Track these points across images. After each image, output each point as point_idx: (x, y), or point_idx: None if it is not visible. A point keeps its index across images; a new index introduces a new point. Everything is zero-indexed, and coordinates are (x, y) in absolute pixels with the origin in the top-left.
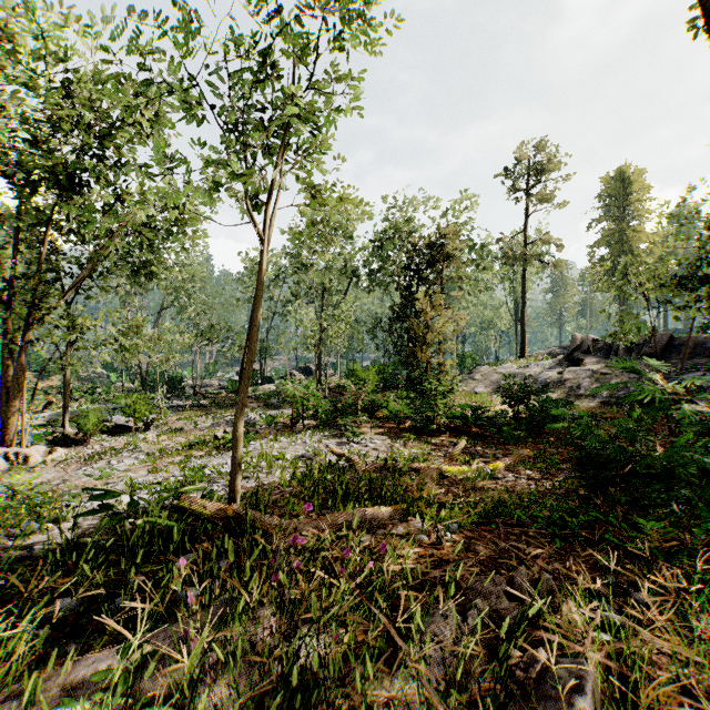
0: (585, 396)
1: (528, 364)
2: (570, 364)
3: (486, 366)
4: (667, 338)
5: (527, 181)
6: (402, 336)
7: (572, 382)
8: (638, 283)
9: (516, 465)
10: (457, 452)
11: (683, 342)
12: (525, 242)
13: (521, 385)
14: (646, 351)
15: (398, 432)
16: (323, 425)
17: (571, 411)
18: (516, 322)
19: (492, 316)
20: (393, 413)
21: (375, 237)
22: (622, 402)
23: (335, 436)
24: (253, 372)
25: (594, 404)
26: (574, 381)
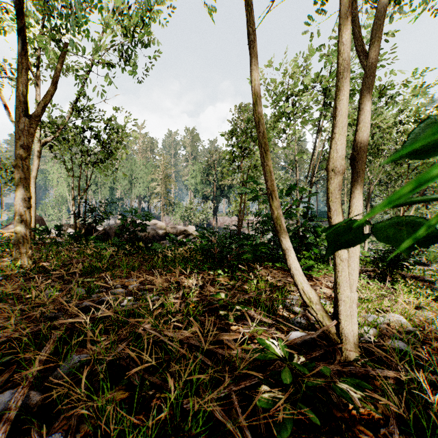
0: None
1: None
2: None
3: None
4: None
5: None
6: None
7: None
8: None
9: None
10: None
11: None
12: None
13: None
14: None
15: None
16: None
17: None
18: None
19: None
20: None
21: None
22: None
23: None
24: None
25: None
26: None
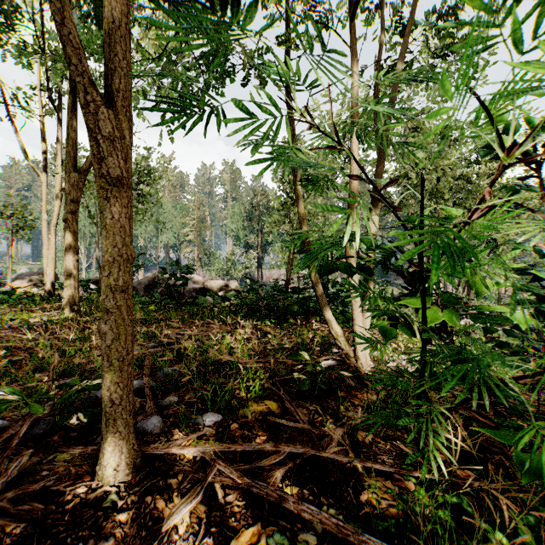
0: None
1: None
2: None
3: None
4: None
5: None
6: None
7: None
8: None
9: None
10: None
11: None
12: None
13: None
14: None
15: None
16: None
17: None
18: None
19: None
20: None
21: None
22: None
23: None
24: None
25: None
26: None
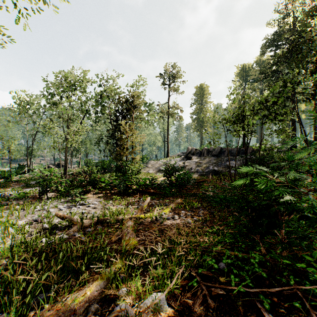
0: (194, 172)
1: (170, 159)
2: (187, 159)
3: (153, 161)
4: (220, 149)
5: (169, 81)
6: (113, 146)
7: (189, 166)
8: (218, 121)
9: (176, 208)
10: (145, 205)
11: (225, 150)
12: (168, 107)
13: (172, 167)
14: (213, 153)
15: (110, 195)
16: (62, 195)
17: (194, 178)
18: (164, 142)
19: (154, 140)
20: (107, 184)
21: (99, 93)
22: (207, 174)
23: (68, 201)
24: (22, 166)
25: (197, 175)
26: (189, 166)
